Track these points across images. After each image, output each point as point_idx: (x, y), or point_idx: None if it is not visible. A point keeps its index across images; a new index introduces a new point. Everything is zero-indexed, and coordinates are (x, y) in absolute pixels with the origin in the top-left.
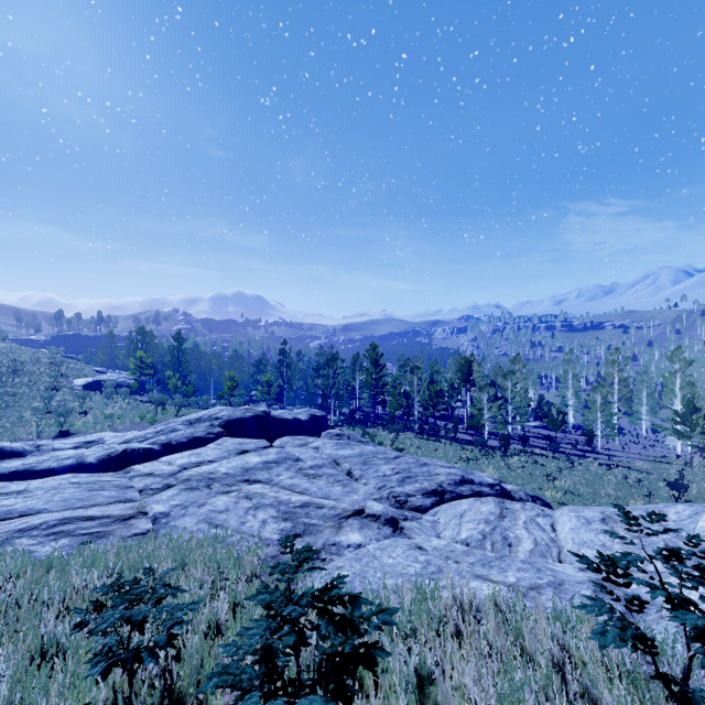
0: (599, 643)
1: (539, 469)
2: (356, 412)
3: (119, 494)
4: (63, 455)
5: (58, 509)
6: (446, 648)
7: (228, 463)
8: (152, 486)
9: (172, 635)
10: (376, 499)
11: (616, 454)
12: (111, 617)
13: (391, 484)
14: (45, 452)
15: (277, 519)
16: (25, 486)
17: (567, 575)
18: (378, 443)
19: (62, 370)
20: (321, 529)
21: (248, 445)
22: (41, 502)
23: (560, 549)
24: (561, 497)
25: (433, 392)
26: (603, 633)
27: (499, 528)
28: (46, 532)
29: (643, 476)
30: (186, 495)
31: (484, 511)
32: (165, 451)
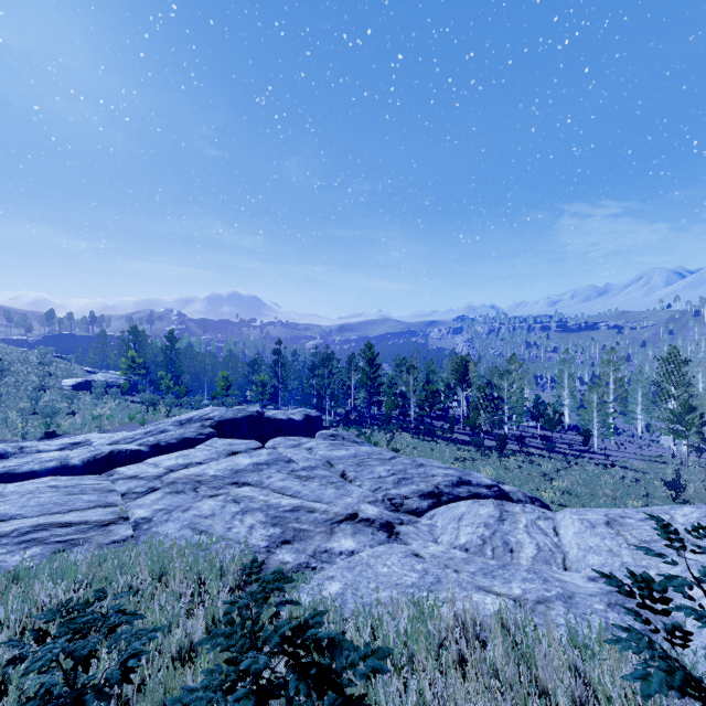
0: (642, 691)
1: (536, 470)
2: (351, 412)
3: (100, 498)
4: (46, 457)
5: (33, 515)
6: (448, 681)
7: (217, 464)
8: (136, 489)
9: (130, 666)
10: (370, 502)
11: (612, 454)
12: (49, 653)
13: (386, 485)
14: (29, 454)
15: (265, 524)
16: (0, 490)
17: (577, 586)
18: (373, 443)
19: (51, 370)
20: (311, 535)
21: (239, 446)
22: (15, 508)
23: (564, 555)
24: (559, 497)
25: (429, 392)
26: (645, 678)
27: (499, 532)
28: (17, 540)
29: (640, 476)
30: (171, 498)
31: (483, 514)
32: (154, 452)
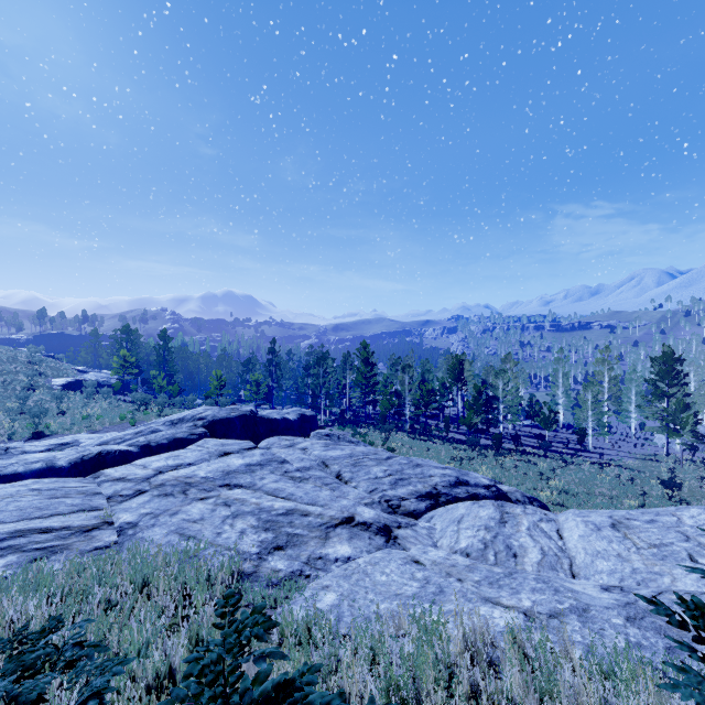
0: None
1: (532, 469)
2: (347, 412)
3: (84, 501)
4: (32, 458)
5: (12, 520)
6: None
7: (208, 466)
8: (122, 492)
9: None
10: (367, 504)
11: (606, 452)
12: None
13: (383, 487)
14: (14, 455)
15: (257, 529)
16: None
17: (591, 598)
18: (369, 443)
19: (40, 369)
20: (305, 540)
21: (231, 446)
22: None
23: (571, 560)
24: (556, 497)
25: (425, 391)
26: None
27: (501, 535)
28: None
29: (635, 474)
30: (159, 502)
31: (483, 516)
32: (144, 453)
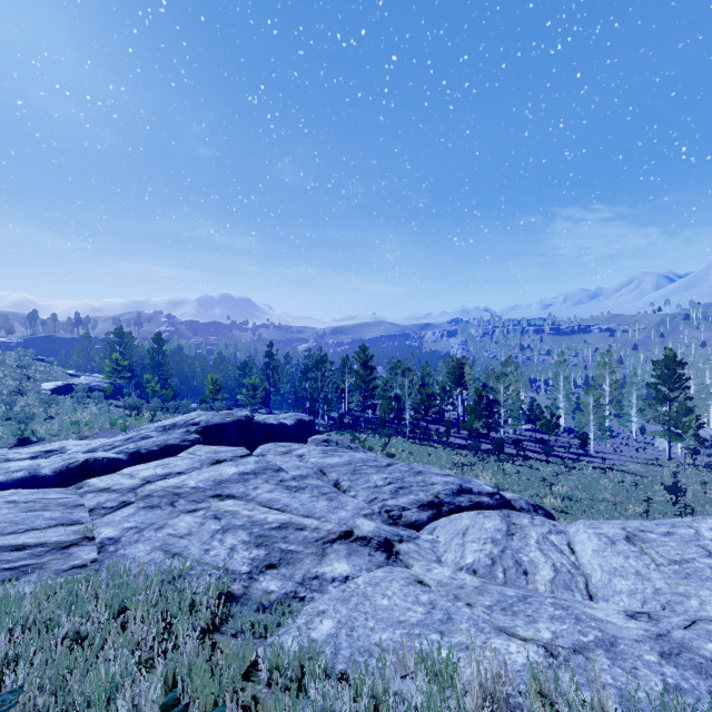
0: None
1: (534, 474)
2: (345, 416)
3: (64, 514)
4: (14, 467)
5: None
6: None
7: (199, 475)
8: (106, 504)
9: None
10: (366, 515)
11: (608, 457)
12: None
13: (383, 496)
14: None
15: (248, 545)
16: None
17: (618, 628)
18: (368, 448)
19: (29, 373)
20: (300, 557)
21: (224, 454)
22: None
23: (586, 578)
24: (559, 504)
25: (425, 395)
26: None
27: (509, 549)
28: None
29: (638, 479)
30: (144, 514)
31: (489, 528)
32: (133, 460)
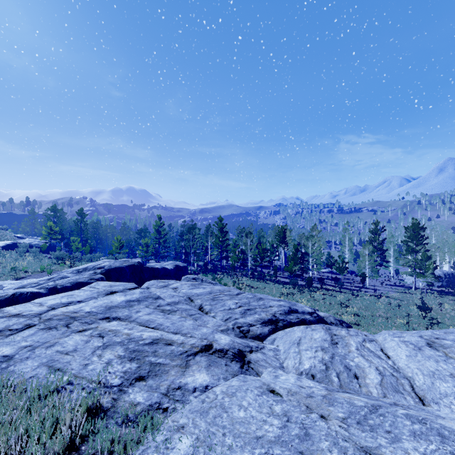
0: None
1: (333, 300)
2: (208, 264)
3: None
4: None
5: None
6: None
7: (94, 302)
8: (12, 326)
9: None
10: (223, 330)
11: (377, 288)
12: None
13: (235, 316)
14: None
15: (122, 359)
16: None
17: None
18: (223, 284)
19: None
20: (166, 369)
21: (117, 287)
22: None
23: (409, 380)
24: (352, 319)
25: (261, 249)
26: None
27: (337, 356)
28: None
29: (398, 302)
30: (41, 335)
31: (317, 338)
32: (51, 293)
